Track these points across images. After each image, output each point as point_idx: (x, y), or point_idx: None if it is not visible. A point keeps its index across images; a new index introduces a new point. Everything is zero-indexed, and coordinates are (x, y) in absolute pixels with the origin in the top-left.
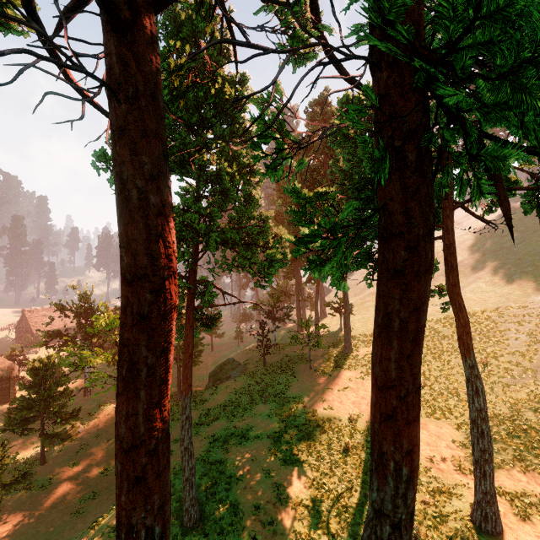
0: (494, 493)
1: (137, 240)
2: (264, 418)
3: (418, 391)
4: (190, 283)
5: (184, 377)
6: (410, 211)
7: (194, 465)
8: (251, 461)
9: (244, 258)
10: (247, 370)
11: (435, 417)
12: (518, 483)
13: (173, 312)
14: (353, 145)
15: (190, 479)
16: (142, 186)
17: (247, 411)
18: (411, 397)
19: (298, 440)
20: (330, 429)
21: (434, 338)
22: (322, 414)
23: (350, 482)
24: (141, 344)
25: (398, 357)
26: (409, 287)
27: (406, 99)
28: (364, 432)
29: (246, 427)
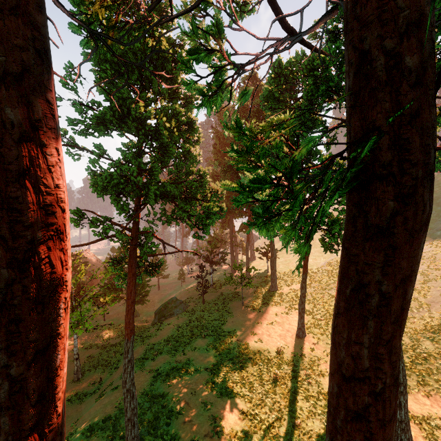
0: (408, 421)
1: None
2: (203, 351)
3: (395, 383)
4: (132, 233)
5: (126, 322)
6: (405, 143)
7: (136, 405)
8: (190, 394)
9: (183, 211)
10: (188, 308)
11: None
12: (423, 407)
13: (58, 291)
14: (283, 108)
15: (132, 419)
16: None
17: (188, 345)
18: (388, 392)
19: (232, 372)
20: (260, 361)
21: None
22: (253, 347)
23: (280, 411)
24: None
25: (374, 342)
26: (398, 251)
27: None
28: (290, 362)
29: (187, 361)
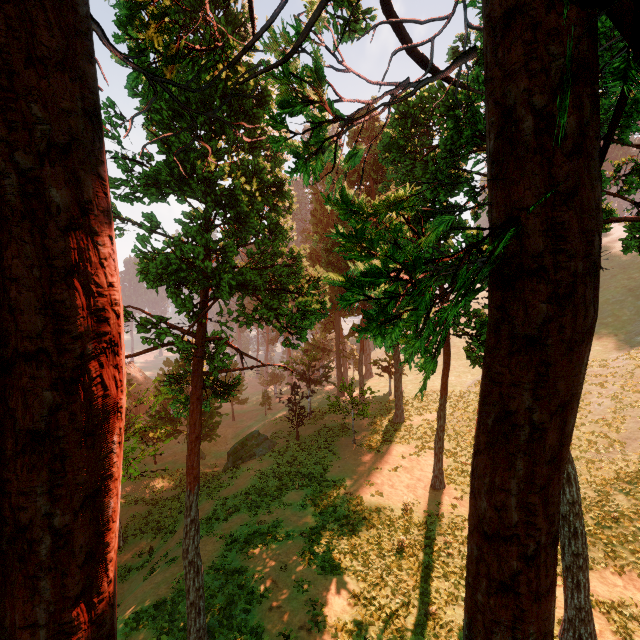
0: (590, 608)
1: (18, 279)
2: (296, 509)
3: (554, 544)
4: (197, 340)
5: (188, 466)
6: (561, 228)
7: (202, 584)
8: (279, 569)
9: (269, 308)
10: (276, 446)
11: None
12: (613, 589)
13: (112, 419)
14: (411, 161)
15: (196, 603)
16: (29, 168)
17: (275, 500)
18: (543, 556)
19: (339, 538)
20: (379, 523)
21: None
22: (370, 503)
23: (406, 594)
24: (35, 491)
25: (524, 488)
26: (553, 368)
27: (559, 13)
28: (422, 525)
29: (274, 522)
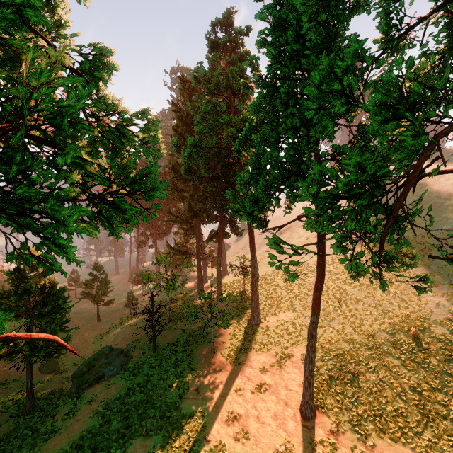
0: None
1: None
2: None
3: None
4: None
5: None
6: None
7: None
8: None
9: None
10: (130, 361)
11: (390, 435)
12: None
13: None
14: None
15: None
16: None
17: None
18: None
19: None
20: None
21: (348, 302)
22: None
23: None
24: None
25: None
26: None
27: None
28: None
29: None
